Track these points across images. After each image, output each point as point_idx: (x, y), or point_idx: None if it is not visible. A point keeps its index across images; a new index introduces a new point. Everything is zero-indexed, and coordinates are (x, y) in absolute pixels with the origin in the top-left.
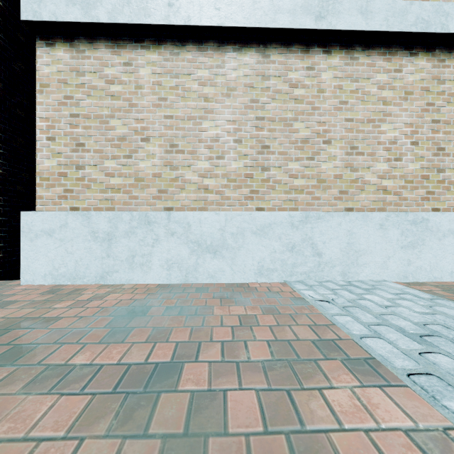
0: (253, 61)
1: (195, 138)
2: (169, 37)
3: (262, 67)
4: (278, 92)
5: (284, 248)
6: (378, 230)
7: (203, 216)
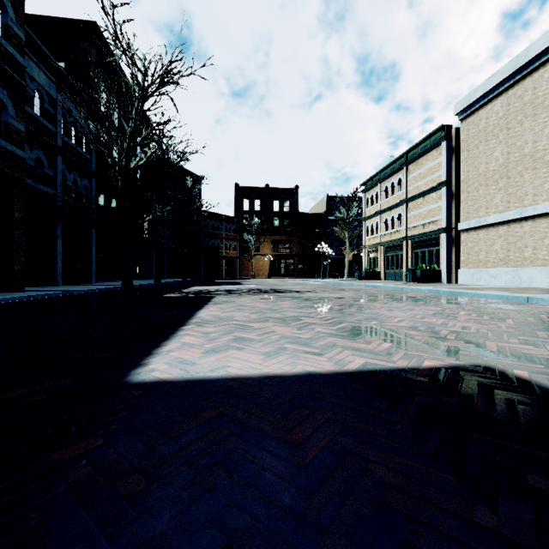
0: (505, 228)
1: (491, 250)
2: (486, 226)
3: (508, 229)
4: (512, 235)
5: (511, 277)
6: (539, 272)
7: (492, 269)
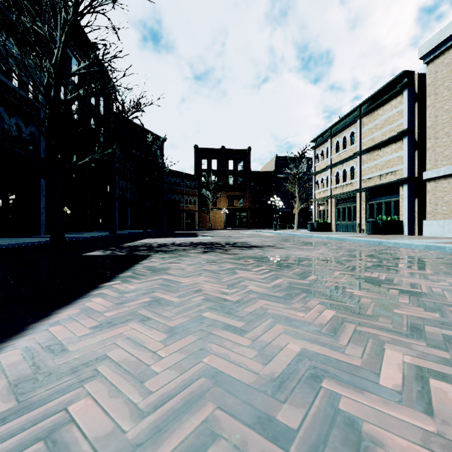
0: None
1: None
2: None
3: None
4: None
5: None
6: None
7: None
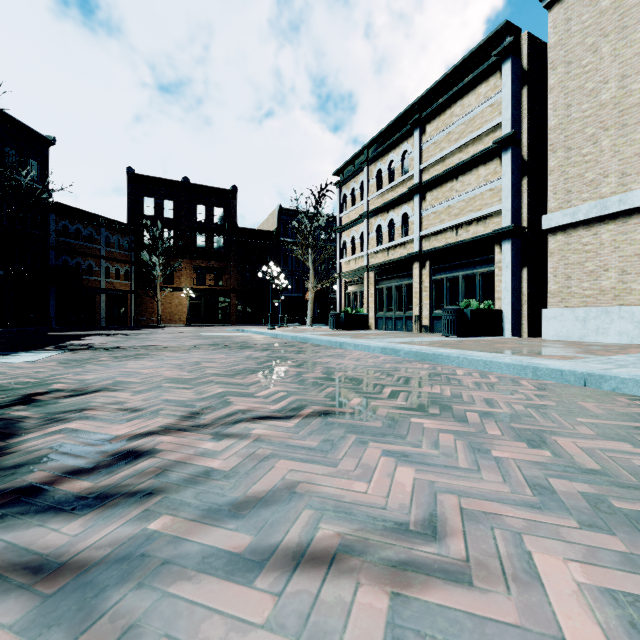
0: None
1: (639, 265)
2: (621, 214)
3: None
4: None
5: None
6: None
7: None
